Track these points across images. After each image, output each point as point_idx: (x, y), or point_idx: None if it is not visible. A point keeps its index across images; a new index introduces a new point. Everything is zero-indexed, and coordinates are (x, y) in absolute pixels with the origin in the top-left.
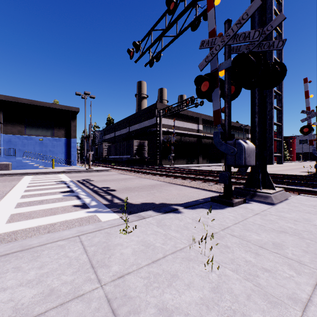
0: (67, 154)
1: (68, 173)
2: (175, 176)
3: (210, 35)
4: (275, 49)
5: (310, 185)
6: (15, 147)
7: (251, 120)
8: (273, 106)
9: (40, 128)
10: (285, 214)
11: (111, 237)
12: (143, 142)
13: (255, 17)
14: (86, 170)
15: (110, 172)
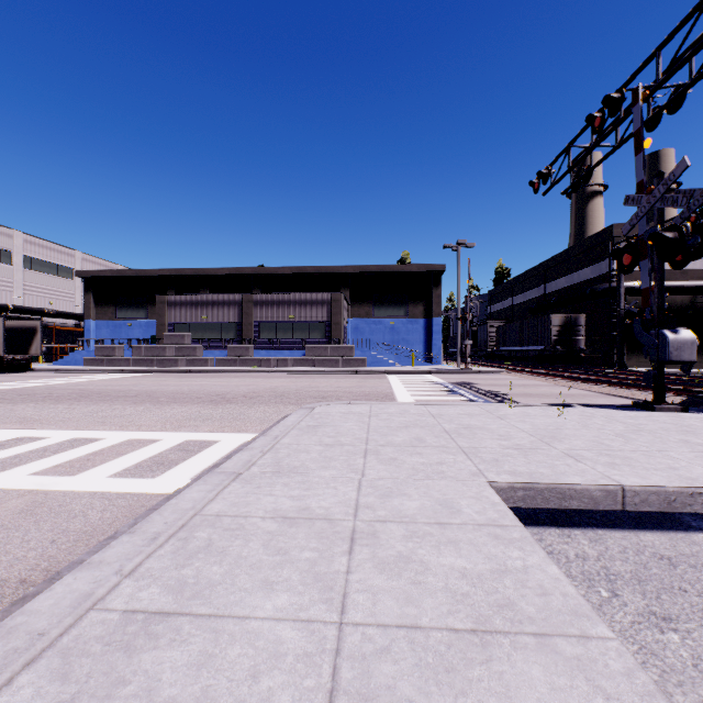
0: (427, 344)
1: (435, 373)
2: (623, 385)
3: (638, 188)
4: None
5: None
6: (362, 336)
7: None
8: None
9: (390, 305)
10: None
11: (499, 408)
12: (575, 318)
13: None
14: (461, 371)
15: (501, 375)
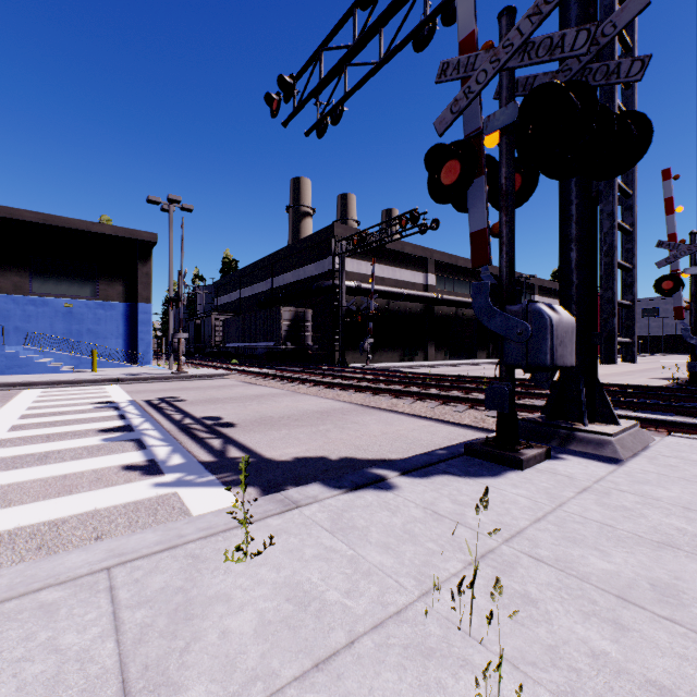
0: (130, 338)
1: (127, 382)
2: (375, 390)
3: (463, 48)
4: (623, 82)
5: (689, 411)
6: (7, 322)
7: (560, 256)
8: (617, 222)
9: (66, 278)
10: (654, 490)
11: (200, 573)
12: (304, 313)
13: (570, 7)
14: (171, 376)
15: (227, 379)
